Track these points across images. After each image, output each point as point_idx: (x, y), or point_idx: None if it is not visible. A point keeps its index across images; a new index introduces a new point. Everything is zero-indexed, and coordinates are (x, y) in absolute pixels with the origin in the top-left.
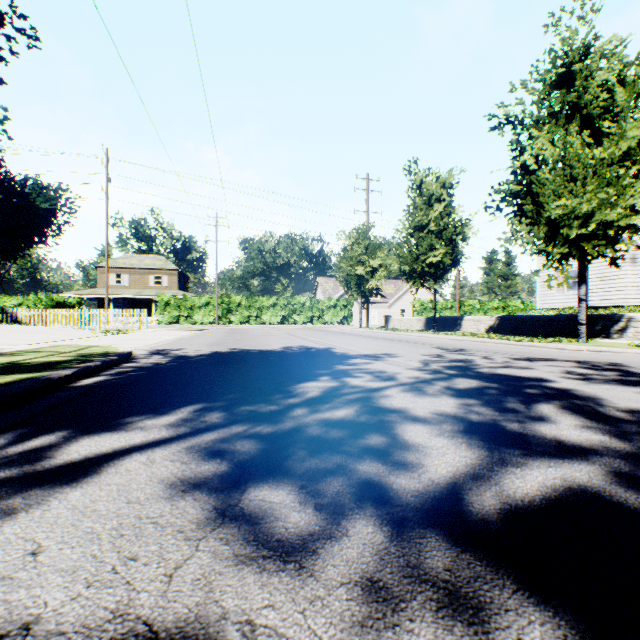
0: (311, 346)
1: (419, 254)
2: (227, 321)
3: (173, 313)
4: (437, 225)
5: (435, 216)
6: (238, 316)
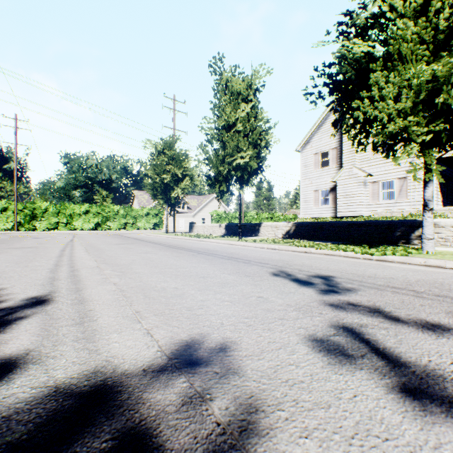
0: None
1: (226, 155)
2: (31, 227)
3: None
4: (244, 126)
5: (242, 117)
6: (45, 222)
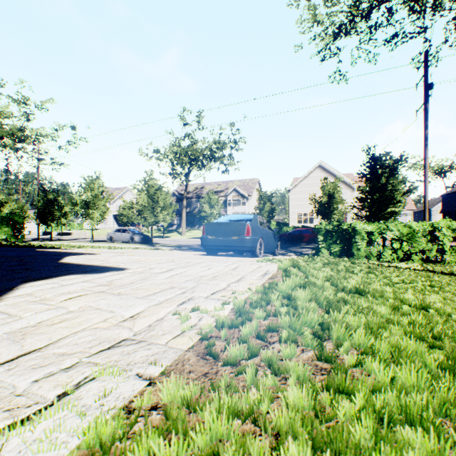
0: None
1: None
2: None
3: None
4: None
5: None
6: None
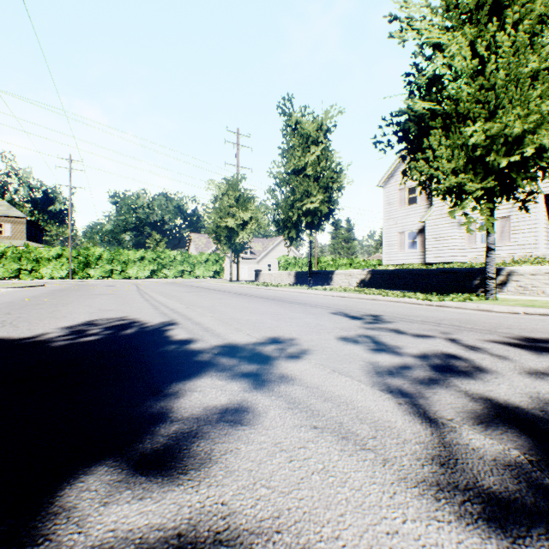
0: (138, 319)
1: (295, 200)
2: (85, 275)
3: (11, 266)
4: (314, 169)
5: (312, 160)
6: (99, 270)
